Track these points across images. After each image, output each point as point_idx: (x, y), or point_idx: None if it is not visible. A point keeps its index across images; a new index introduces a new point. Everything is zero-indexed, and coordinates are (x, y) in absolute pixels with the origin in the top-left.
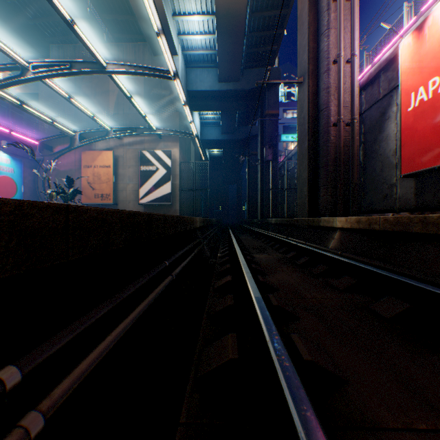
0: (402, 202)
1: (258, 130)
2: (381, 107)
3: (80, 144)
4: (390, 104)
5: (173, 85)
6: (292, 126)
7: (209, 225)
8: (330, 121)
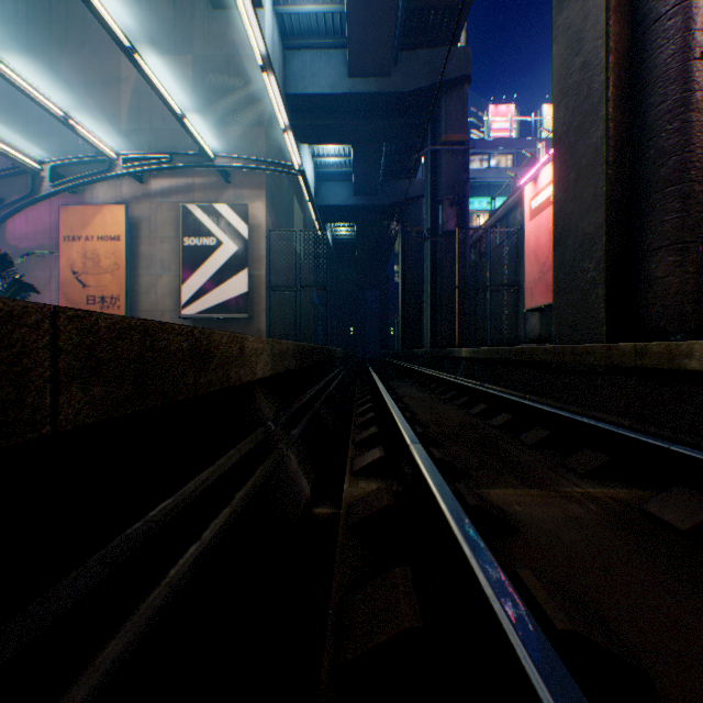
0: None
1: (426, 176)
2: None
3: (53, 189)
4: None
5: (254, 70)
6: (480, 184)
7: (324, 362)
8: (693, 42)
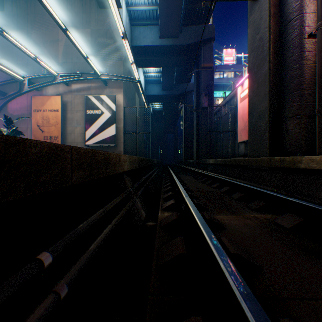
0: None
1: (194, 82)
2: None
3: (29, 89)
4: None
5: (118, 36)
6: (219, 85)
7: (149, 165)
8: (304, 31)
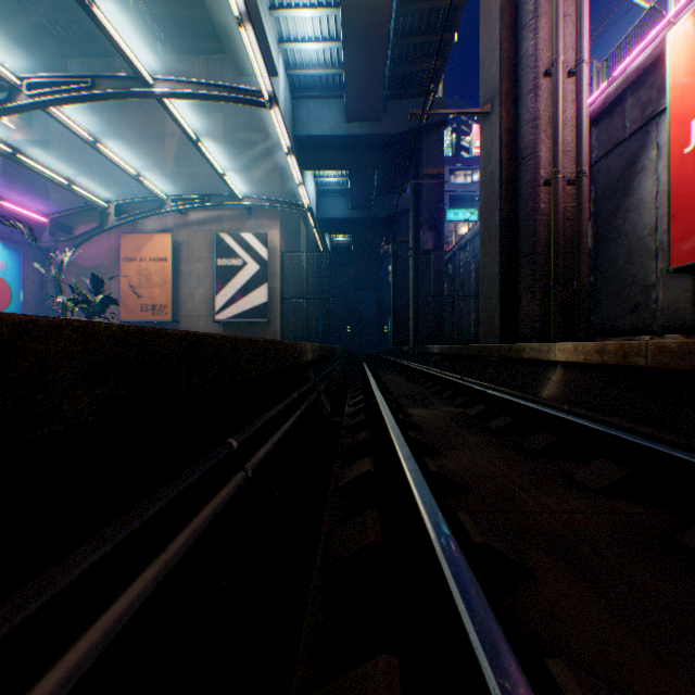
0: (668, 316)
1: (411, 201)
2: (627, 153)
3: (117, 223)
4: (645, 147)
5: (271, 126)
6: (464, 197)
7: (330, 356)
8: (539, 176)
